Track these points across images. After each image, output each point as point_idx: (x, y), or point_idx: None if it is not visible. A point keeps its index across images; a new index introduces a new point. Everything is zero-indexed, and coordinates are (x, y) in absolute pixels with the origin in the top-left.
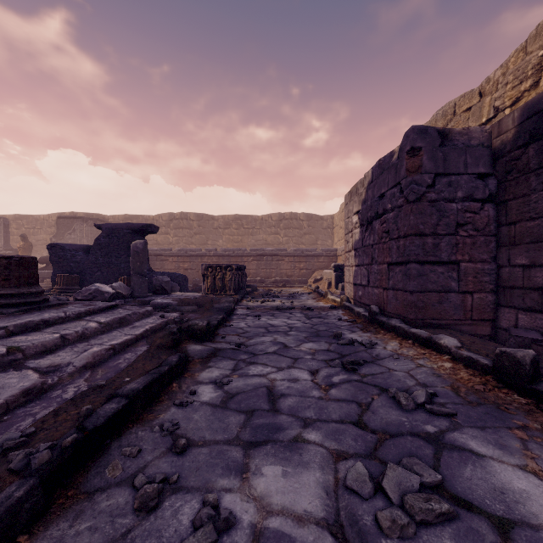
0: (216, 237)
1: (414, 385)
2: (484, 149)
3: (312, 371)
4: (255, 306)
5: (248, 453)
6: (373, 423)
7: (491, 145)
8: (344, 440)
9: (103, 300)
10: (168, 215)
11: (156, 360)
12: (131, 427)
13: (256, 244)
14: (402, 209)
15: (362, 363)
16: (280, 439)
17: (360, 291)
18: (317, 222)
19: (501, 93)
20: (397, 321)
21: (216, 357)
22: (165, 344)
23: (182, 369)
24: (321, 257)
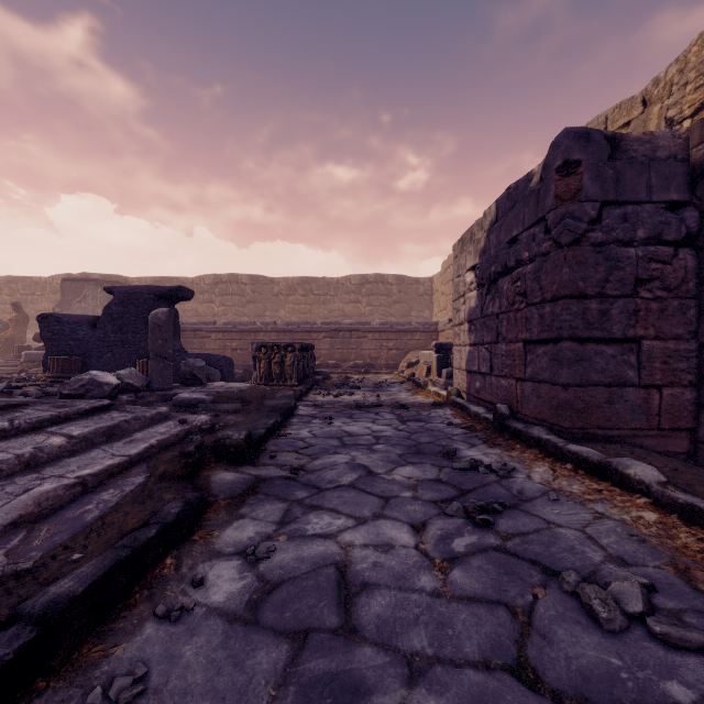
0: (277, 306)
1: (603, 561)
2: (678, 164)
3: (415, 524)
4: (326, 402)
5: None
6: (552, 671)
7: (688, 158)
8: None
9: (102, 396)
10: (212, 276)
11: (153, 503)
12: (42, 690)
13: (330, 316)
14: (549, 257)
15: (500, 510)
16: None
17: (477, 381)
18: (411, 287)
19: (676, 98)
20: (541, 430)
21: (256, 495)
22: (174, 473)
23: (192, 524)
24: (417, 333)
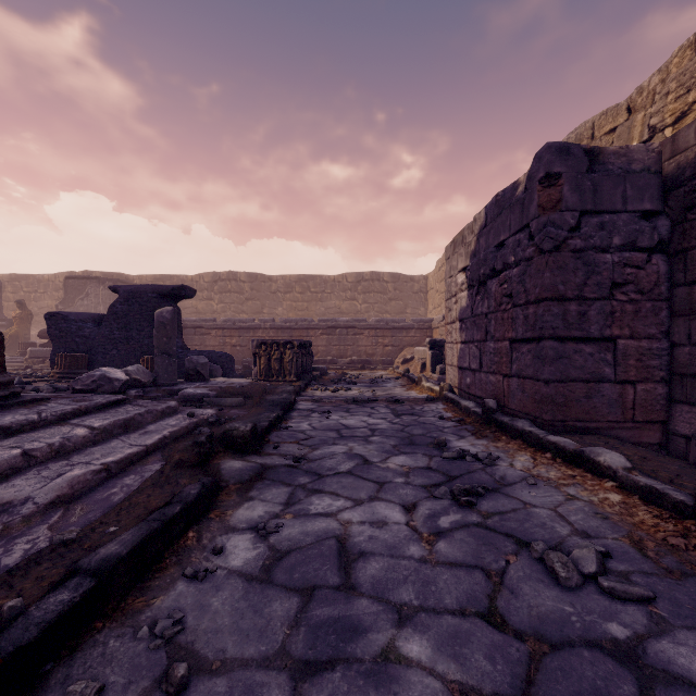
0: (275, 303)
1: (569, 535)
2: (651, 176)
3: (407, 505)
4: (324, 397)
5: (299, 691)
6: (516, 616)
7: (661, 170)
8: (472, 659)
9: (112, 391)
10: (211, 274)
11: (171, 487)
12: (100, 628)
13: (327, 313)
14: (532, 262)
15: (482, 493)
16: (358, 656)
17: (468, 377)
18: (406, 284)
19: (659, 107)
20: (525, 422)
21: (263, 481)
22: (188, 461)
23: (208, 504)
24: (412, 330)
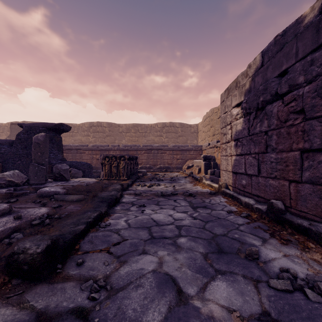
0: (121, 138)
1: None
2: None
3: None
4: (142, 191)
5: None
6: None
7: None
8: None
9: None
10: (89, 123)
11: None
12: None
13: (147, 143)
14: None
15: None
16: None
17: (243, 180)
18: (187, 128)
19: None
20: None
21: None
22: None
23: None
24: (192, 151)
